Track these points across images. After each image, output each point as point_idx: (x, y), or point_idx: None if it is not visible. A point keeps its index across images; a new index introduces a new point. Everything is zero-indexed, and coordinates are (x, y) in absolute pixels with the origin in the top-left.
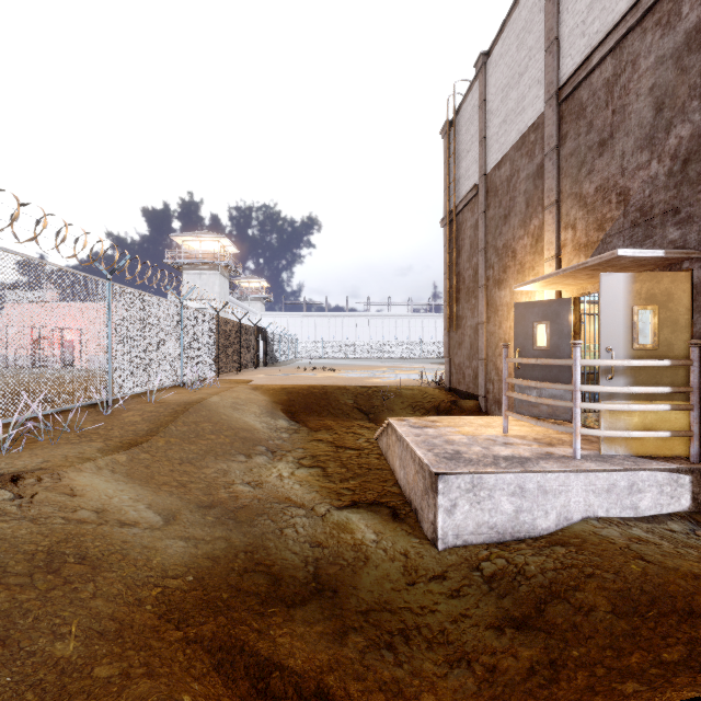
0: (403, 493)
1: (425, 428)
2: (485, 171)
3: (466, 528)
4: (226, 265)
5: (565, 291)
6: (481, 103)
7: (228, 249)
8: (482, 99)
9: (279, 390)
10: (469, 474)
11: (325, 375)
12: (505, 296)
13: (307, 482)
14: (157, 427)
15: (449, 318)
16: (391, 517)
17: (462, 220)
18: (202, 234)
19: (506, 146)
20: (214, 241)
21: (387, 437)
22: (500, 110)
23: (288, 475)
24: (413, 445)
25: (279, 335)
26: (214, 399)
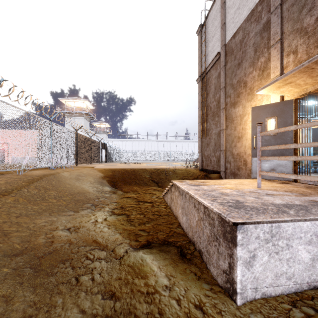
0: (186, 234)
1: (200, 186)
2: (225, 42)
3: (264, 280)
4: (87, 114)
5: (287, 96)
6: (222, 4)
7: (88, 106)
8: (223, 1)
9: (108, 170)
10: (268, 223)
11: (135, 165)
12: (239, 111)
13: (114, 226)
14: (12, 189)
15: (202, 130)
16: (180, 258)
17: (209, 76)
18: (75, 98)
19: (239, 22)
20: (81, 102)
21: (171, 194)
22: (235, 3)
23: (101, 221)
24: (197, 196)
25: (114, 148)
26: (65, 174)
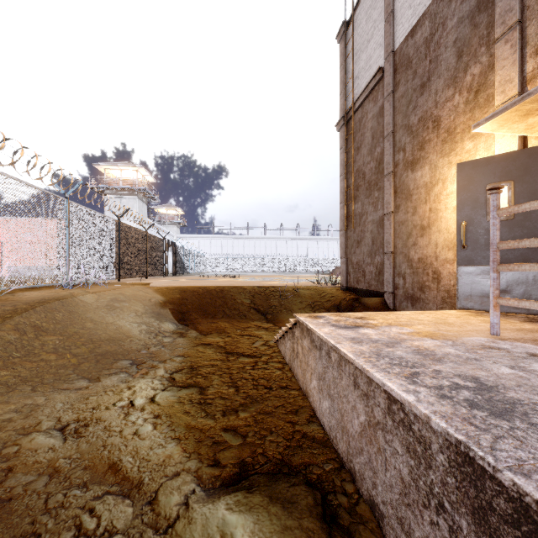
0: (329, 441)
1: (359, 328)
2: (393, 48)
3: None
4: (143, 191)
5: (536, 139)
6: None
7: (146, 178)
8: None
9: (173, 290)
10: None
11: (225, 279)
12: (422, 176)
13: (167, 420)
14: None
15: (347, 217)
16: (322, 527)
17: (362, 115)
18: (122, 164)
19: (424, 3)
20: (133, 170)
21: (292, 341)
22: None
23: (142, 406)
24: (364, 363)
25: (189, 250)
26: (87, 297)
